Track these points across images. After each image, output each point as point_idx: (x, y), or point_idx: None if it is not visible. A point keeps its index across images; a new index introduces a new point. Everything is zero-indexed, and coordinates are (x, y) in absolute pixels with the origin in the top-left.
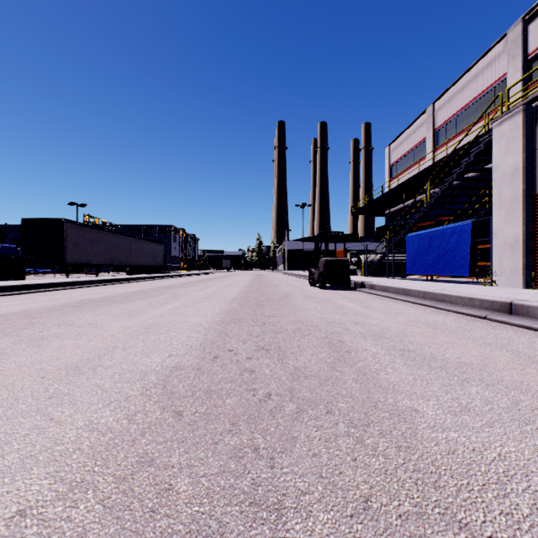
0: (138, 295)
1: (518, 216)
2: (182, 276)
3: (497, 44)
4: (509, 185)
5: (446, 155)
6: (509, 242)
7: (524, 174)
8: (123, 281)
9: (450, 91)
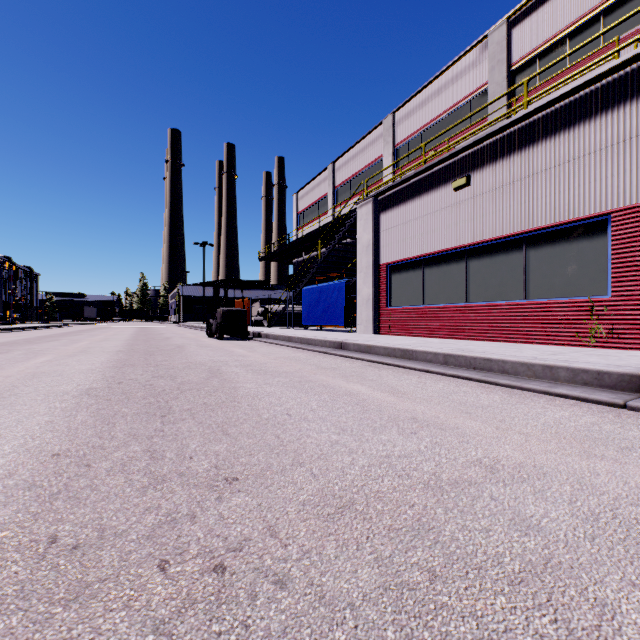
0: None
1: (370, 280)
2: (19, 331)
3: (377, 127)
4: (366, 255)
5: (340, 216)
6: (366, 299)
7: (373, 249)
8: None
9: (347, 155)
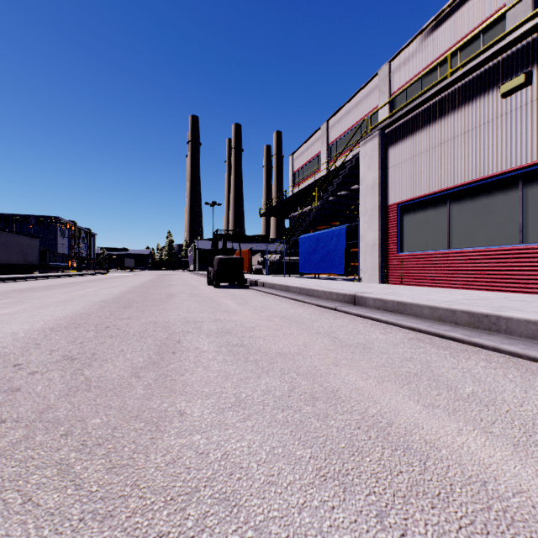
0: None
1: (376, 223)
2: (64, 277)
3: (372, 79)
4: (371, 196)
5: (335, 168)
6: (371, 244)
7: (380, 188)
8: None
9: (340, 112)
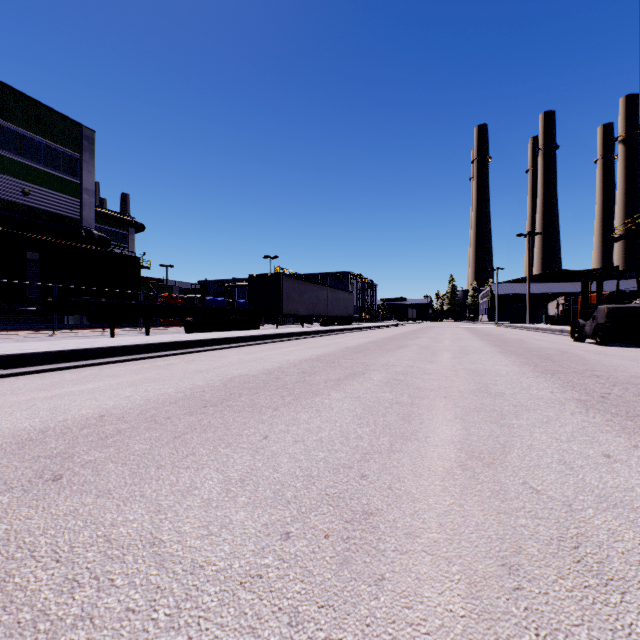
0: (385, 345)
1: None
2: (379, 328)
3: None
4: None
5: None
6: None
7: None
8: (335, 332)
9: None
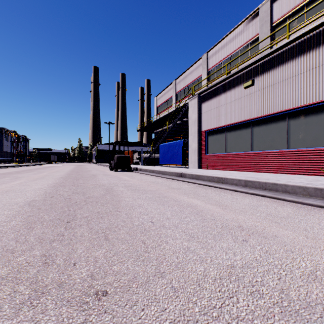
0: None
1: (196, 139)
2: (17, 167)
3: (199, 60)
4: (194, 126)
5: (179, 107)
6: (194, 150)
7: (198, 122)
8: None
9: (182, 76)
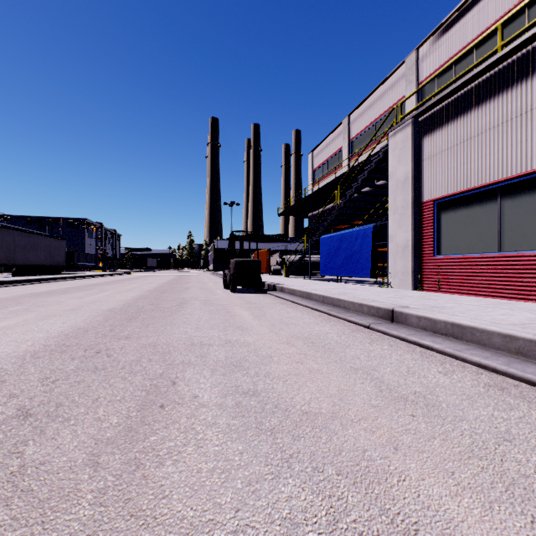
0: None
1: (408, 222)
2: (87, 278)
3: (398, 69)
4: (402, 192)
5: (358, 164)
6: (402, 246)
7: (413, 183)
8: None
9: (362, 106)
